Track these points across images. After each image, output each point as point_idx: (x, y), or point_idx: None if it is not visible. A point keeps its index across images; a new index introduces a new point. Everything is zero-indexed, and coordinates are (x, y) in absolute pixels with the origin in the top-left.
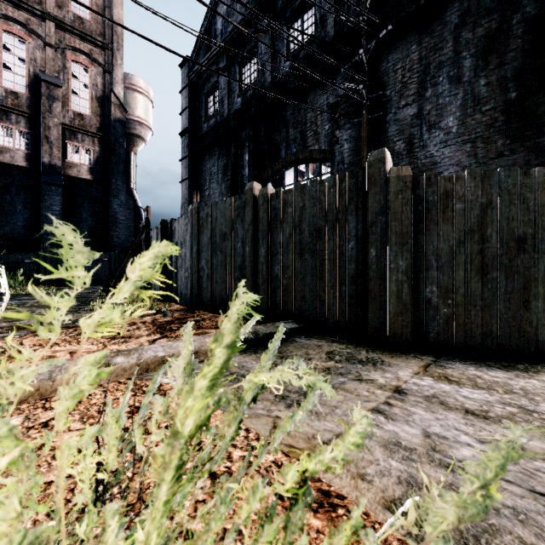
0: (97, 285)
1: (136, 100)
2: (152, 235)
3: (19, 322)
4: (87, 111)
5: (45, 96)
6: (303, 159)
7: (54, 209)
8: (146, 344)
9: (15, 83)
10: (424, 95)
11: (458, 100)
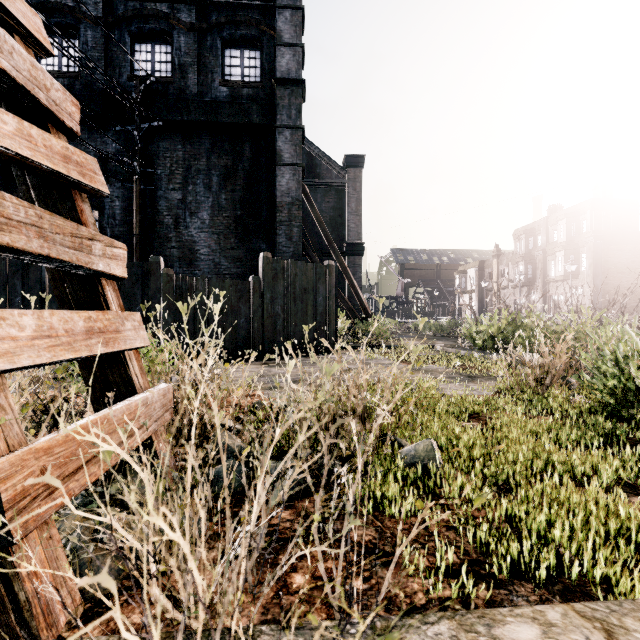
0: None
1: None
2: None
3: None
4: None
5: None
6: None
7: None
8: None
9: None
10: (187, 188)
11: (210, 202)
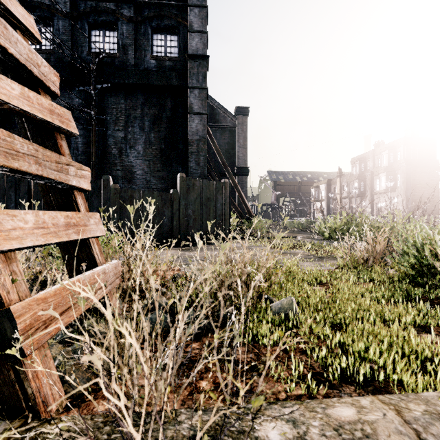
0: None
1: None
2: None
3: None
4: None
5: None
6: None
7: None
8: None
9: None
10: (128, 129)
11: (143, 139)
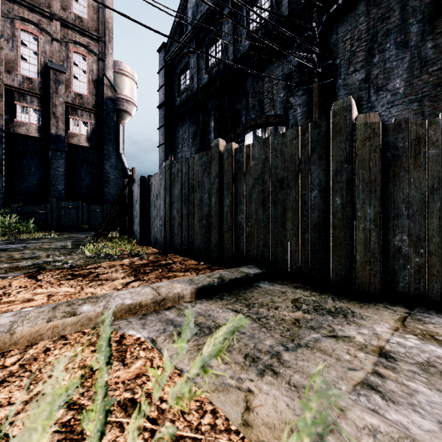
0: (92, 231)
1: (124, 82)
2: (133, 189)
3: (18, 263)
4: (85, 91)
5: (53, 81)
6: (261, 124)
7: (60, 171)
8: (119, 287)
9: (30, 71)
10: (372, 61)
11: (405, 63)
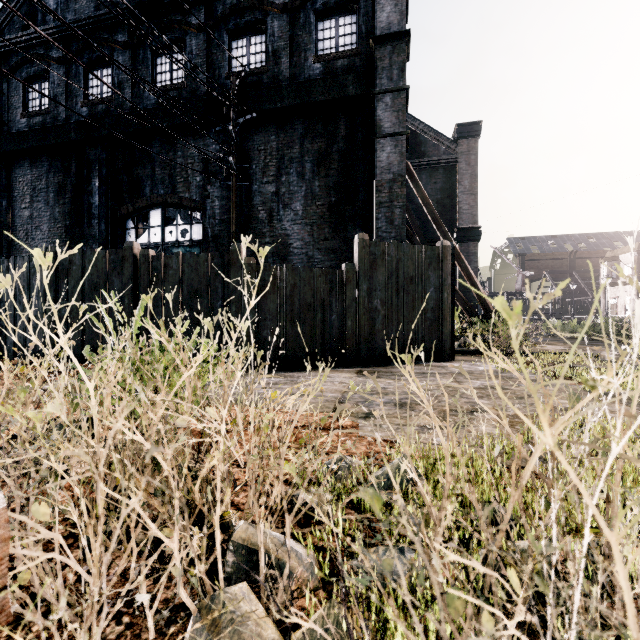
0: None
1: None
2: None
3: None
4: None
5: None
6: (172, 203)
7: None
8: None
9: None
10: (281, 179)
11: (303, 191)
